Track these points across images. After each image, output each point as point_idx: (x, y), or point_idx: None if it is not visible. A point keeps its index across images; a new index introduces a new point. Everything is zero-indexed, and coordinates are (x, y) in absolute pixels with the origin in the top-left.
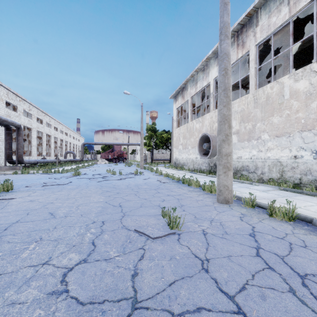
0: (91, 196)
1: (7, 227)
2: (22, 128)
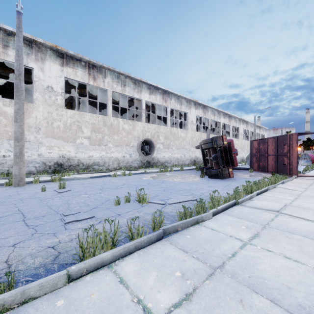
0: None
1: (39, 217)
2: None
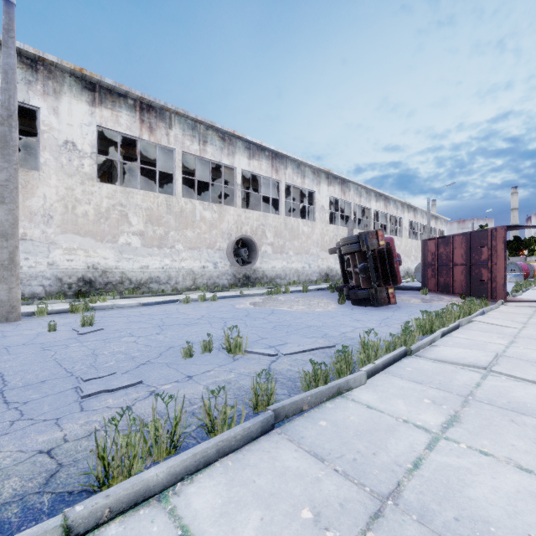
0: None
1: (33, 383)
2: None
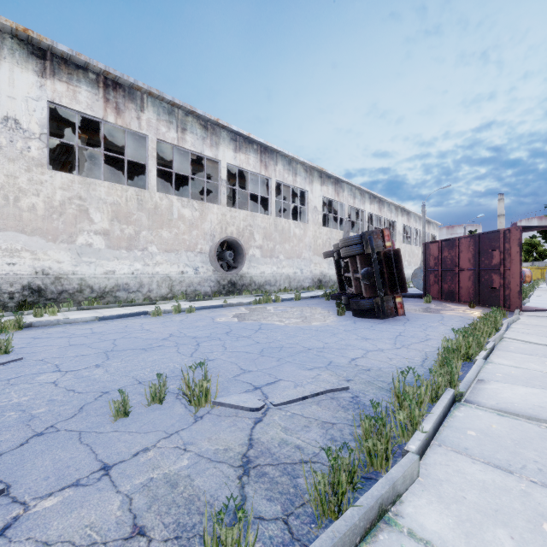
0: None
1: None
2: None
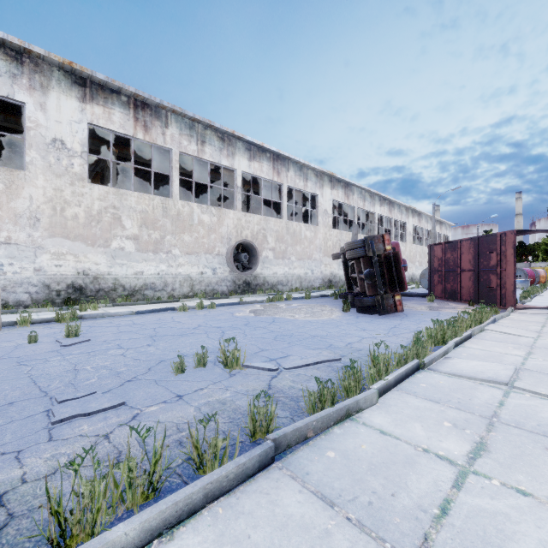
0: None
1: None
2: None
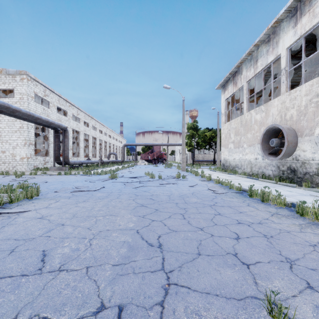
0: (119, 215)
1: None
2: (67, 130)
